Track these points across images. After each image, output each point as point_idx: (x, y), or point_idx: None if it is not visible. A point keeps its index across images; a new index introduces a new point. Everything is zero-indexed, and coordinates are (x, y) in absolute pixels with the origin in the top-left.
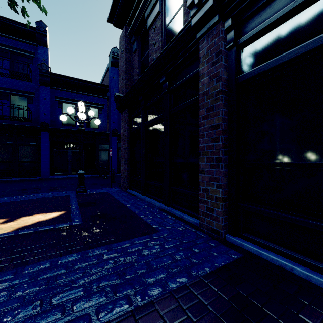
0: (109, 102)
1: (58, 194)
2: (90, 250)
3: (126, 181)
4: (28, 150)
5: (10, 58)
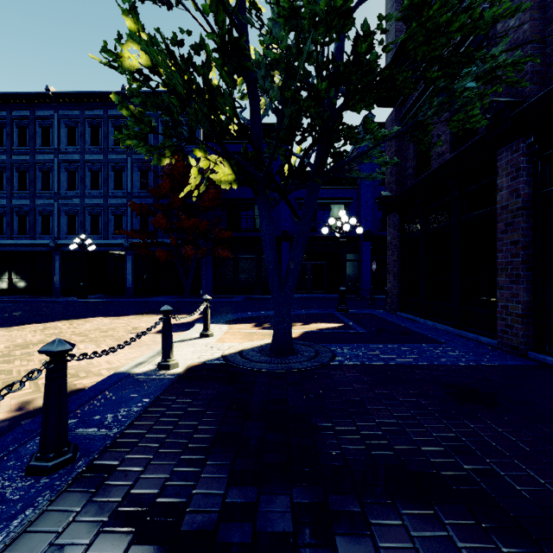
0: (359, 193)
1: (320, 311)
2: (387, 344)
3: (396, 302)
4: None
5: None
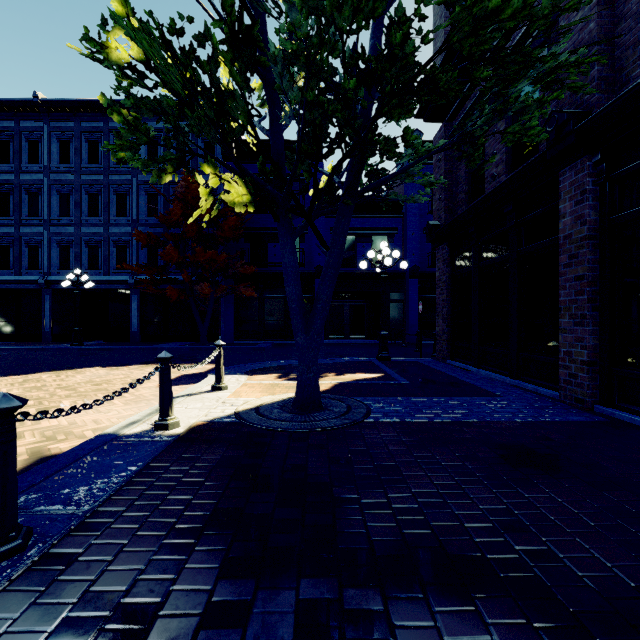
0: (404, 222)
1: (357, 359)
2: (433, 397)
3: (445, 349)
4: None
5: None
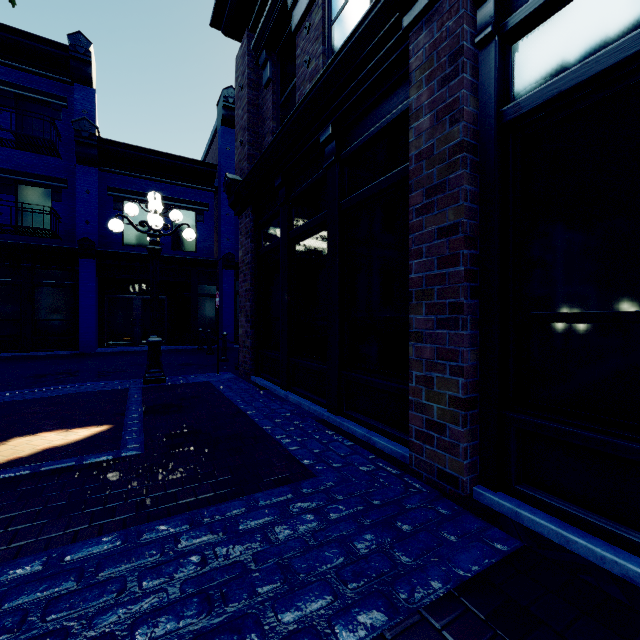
0: (218, 199)
1: (105, 385)
2: (149, 524)
3: (249, 360)
4: (52, 295)
5: (15, 108)
